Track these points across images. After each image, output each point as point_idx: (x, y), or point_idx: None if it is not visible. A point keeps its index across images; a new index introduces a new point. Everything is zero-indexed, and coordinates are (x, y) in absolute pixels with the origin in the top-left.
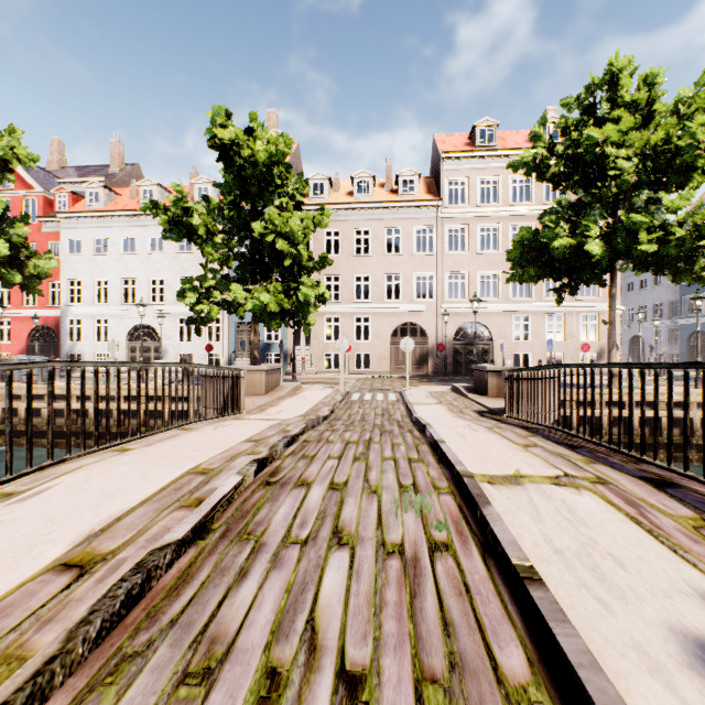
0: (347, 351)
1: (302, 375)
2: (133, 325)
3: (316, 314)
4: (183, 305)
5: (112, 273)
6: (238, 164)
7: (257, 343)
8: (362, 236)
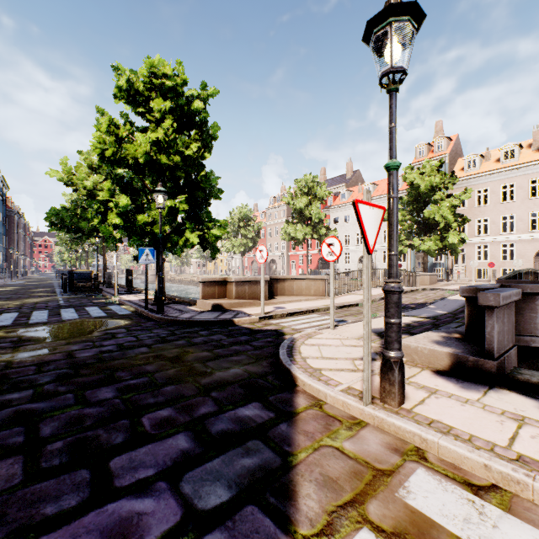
0: (491, 267)
1: (457, 281)
2: (361, 255)
3: (469, 244)
4: (385, 244)
5: (351, 231)
6: (416, 185)
7: (426, 263)
8: (507, 189)
